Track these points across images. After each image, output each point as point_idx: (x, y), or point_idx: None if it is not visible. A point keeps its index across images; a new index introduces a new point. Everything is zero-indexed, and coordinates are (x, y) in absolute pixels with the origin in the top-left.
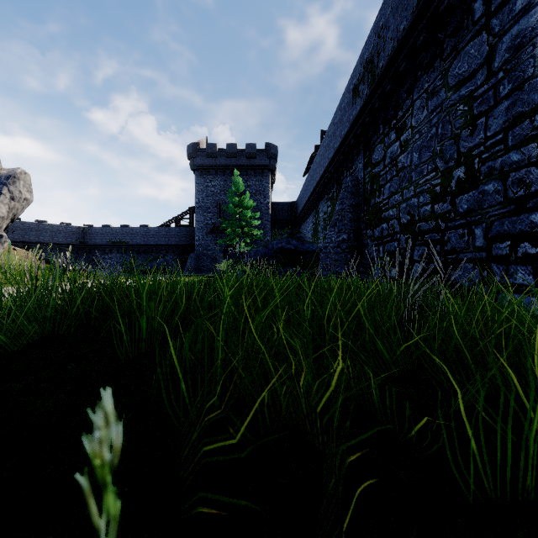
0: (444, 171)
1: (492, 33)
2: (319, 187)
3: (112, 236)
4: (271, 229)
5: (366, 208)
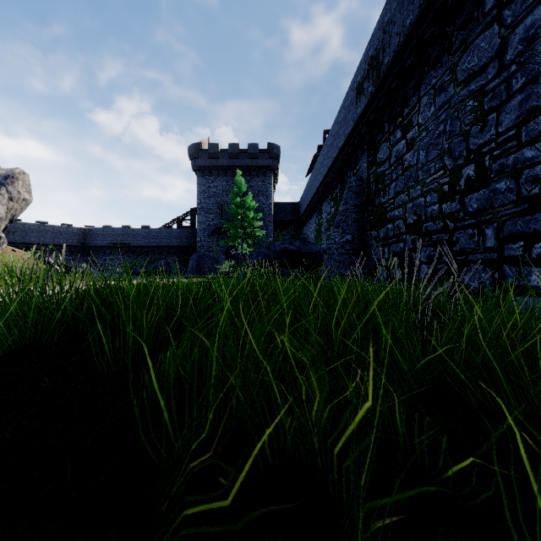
0: (452, 169)
1: (504, 24)
2: (322, 187)
3: (113, 237)
4: (273, 231)
5: (371, 208)
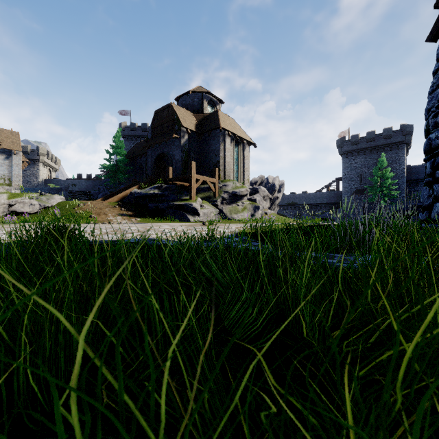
0: None
1: None
2: None
3: (288, 200)
4: (406, 188)
5: None
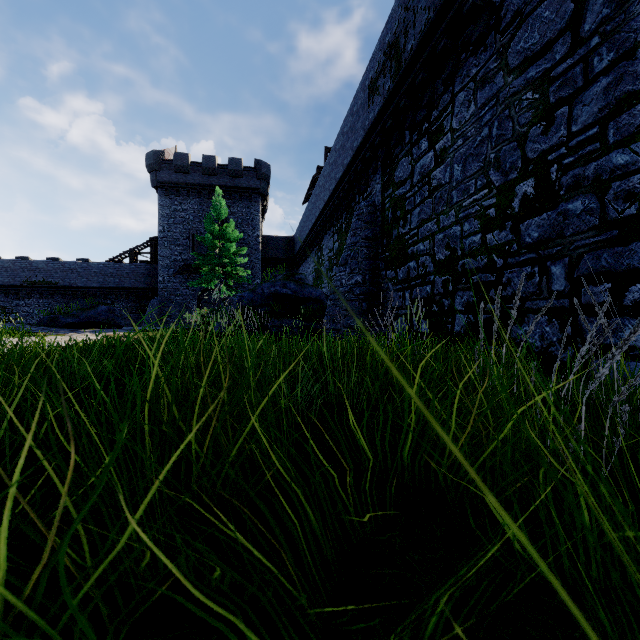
0: (501, 186)
1: None
2: (323, 216)
3: (30, 274)
4: (262, 270)
5: (387, 241)
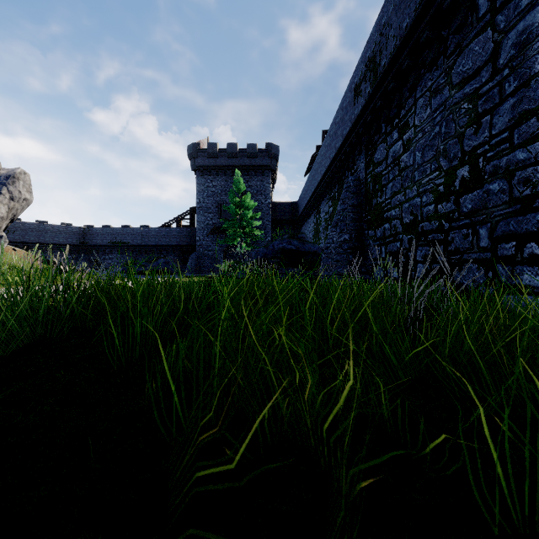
0: (447, 170)
1: (497, 29)
2: (320, 187)
3: (112, 237)
4: (272, 230)
5: (368, 208)
